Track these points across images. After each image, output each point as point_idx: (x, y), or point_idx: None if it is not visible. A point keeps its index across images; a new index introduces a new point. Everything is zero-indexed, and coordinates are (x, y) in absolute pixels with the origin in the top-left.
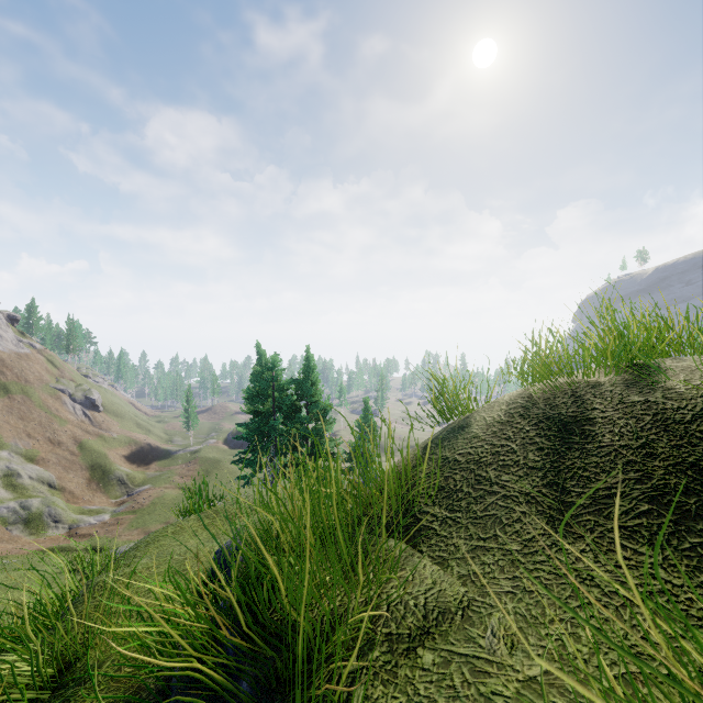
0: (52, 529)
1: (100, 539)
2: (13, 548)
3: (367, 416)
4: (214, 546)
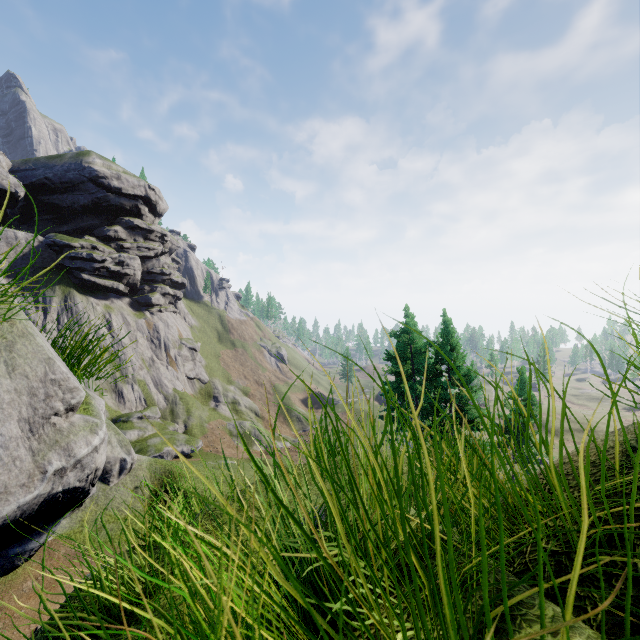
0: (256, 446)
1: (283, 460)
2: (235, 453)
3: (523, 388)
4: (319, 503)
